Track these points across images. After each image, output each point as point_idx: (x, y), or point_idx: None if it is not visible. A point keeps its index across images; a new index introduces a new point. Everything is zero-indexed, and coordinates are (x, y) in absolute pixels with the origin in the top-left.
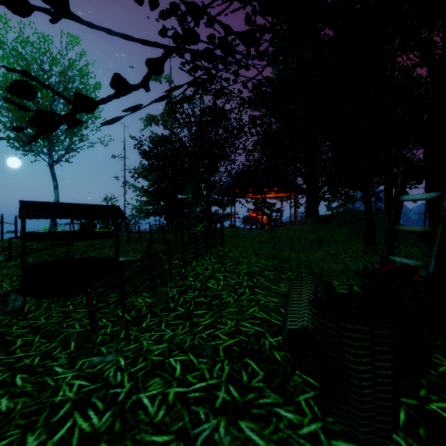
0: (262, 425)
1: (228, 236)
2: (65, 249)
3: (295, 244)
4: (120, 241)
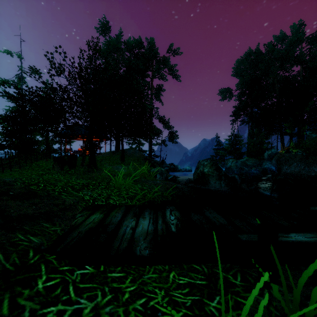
0: (43, 171)
1: None
2: None
3: None
4: None
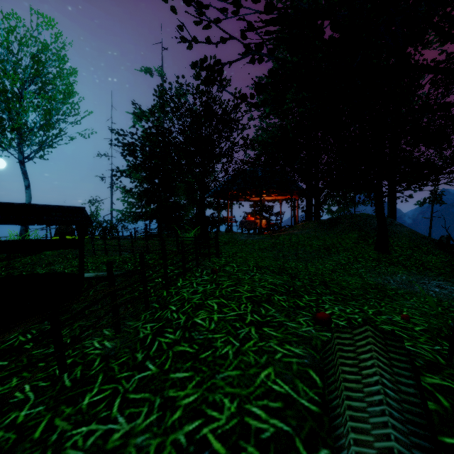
0: None
1: (224, 243)
2: (28, 260)
3: (301, 252)
4: (96, 250)
